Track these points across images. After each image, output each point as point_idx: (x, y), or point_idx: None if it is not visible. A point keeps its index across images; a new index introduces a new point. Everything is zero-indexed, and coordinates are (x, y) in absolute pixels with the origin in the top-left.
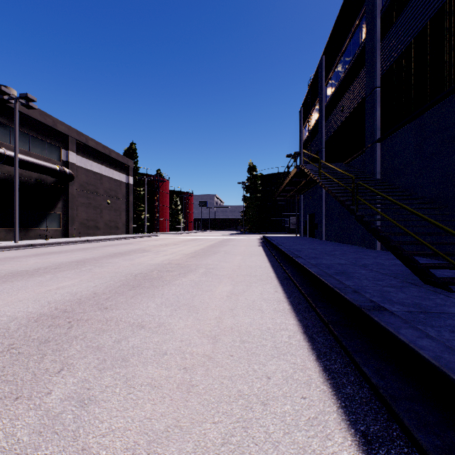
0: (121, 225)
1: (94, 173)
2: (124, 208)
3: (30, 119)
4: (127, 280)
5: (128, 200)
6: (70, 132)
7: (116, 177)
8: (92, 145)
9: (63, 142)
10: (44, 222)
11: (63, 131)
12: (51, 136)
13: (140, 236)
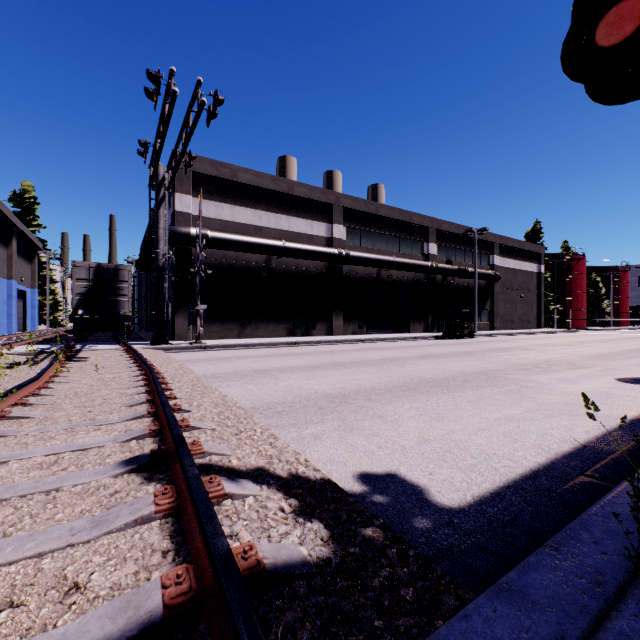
0: (531, 318)
1: (509, 269)
2: (534, 301)
3: (473, 239)
4: (623, 350)
5: (538, 291)
6: (494, 239)
7: (527, 268)
8: (509, 244)
9: (490, 249)
10: (479, 317)
11: (491, 240)
12: (483, 247)
13: (559, 331)
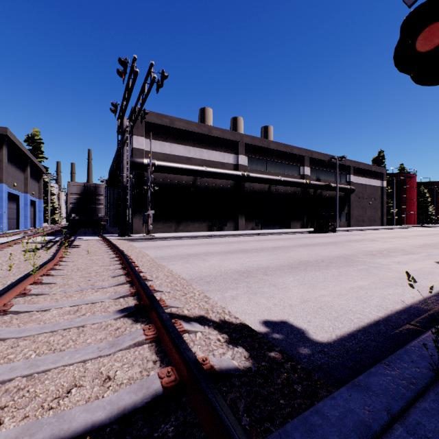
0: (377, 219)
1: (361, 184)
2: (379, 206)
3: (335, 164)
4: None
5: (382, 199)
6: (350, 164)
7: (374, 184)
8: (361, 167)
9: (347, 170)
10: (339, 218)
11: (348, 164)
12: (342, 169)
13: (397, 227)
